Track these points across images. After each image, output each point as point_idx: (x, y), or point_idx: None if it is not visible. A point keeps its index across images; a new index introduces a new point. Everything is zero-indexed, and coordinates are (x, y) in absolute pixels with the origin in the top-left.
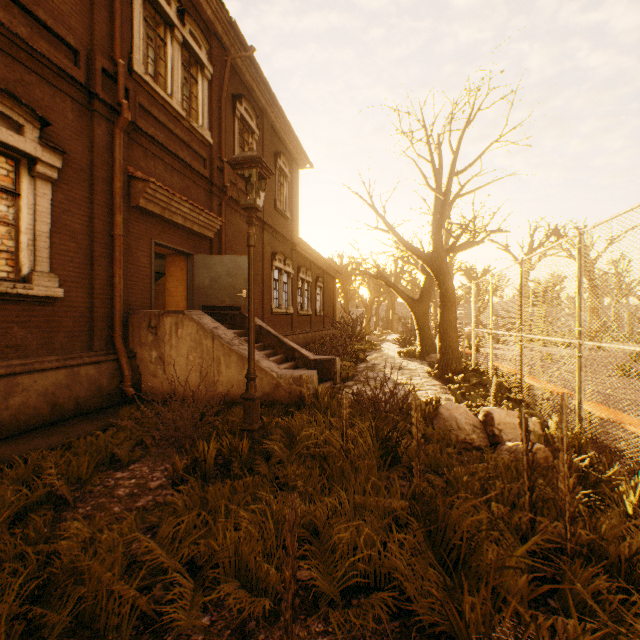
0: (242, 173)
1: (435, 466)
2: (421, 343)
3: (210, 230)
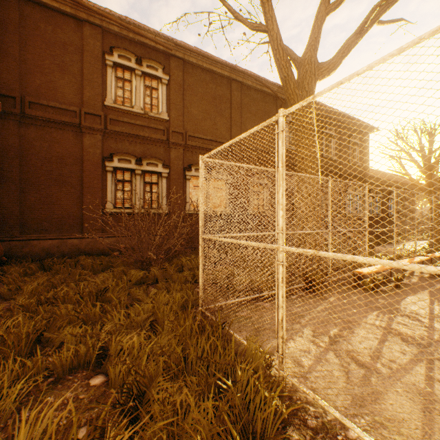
0: None
1: None
2: None
3: None
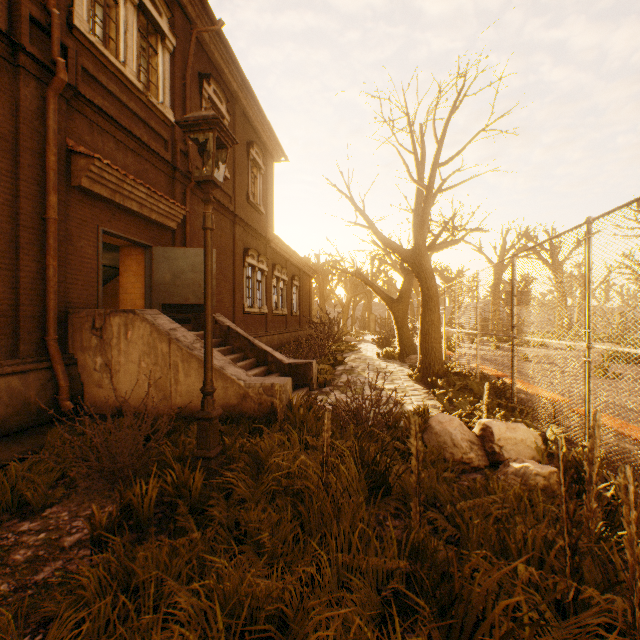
0: (197, 138)
1: (432, 496)
2: (400, 344)
3: (172, 220)
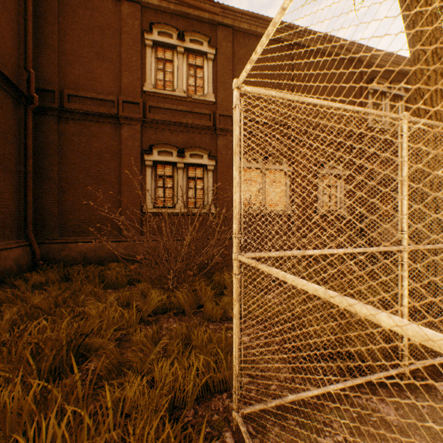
0: None
1: None
2: None
3: None
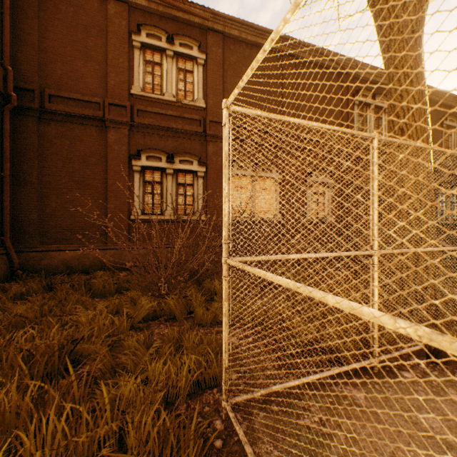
0: None
1: None
2: None
3: None
